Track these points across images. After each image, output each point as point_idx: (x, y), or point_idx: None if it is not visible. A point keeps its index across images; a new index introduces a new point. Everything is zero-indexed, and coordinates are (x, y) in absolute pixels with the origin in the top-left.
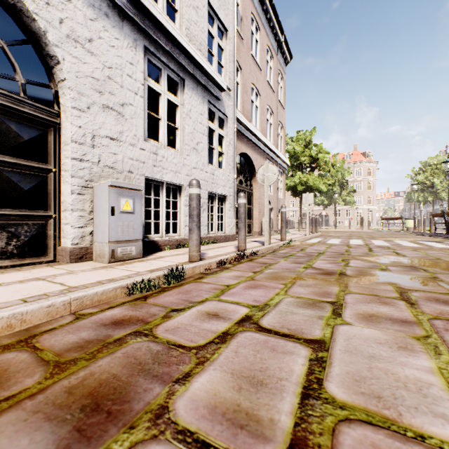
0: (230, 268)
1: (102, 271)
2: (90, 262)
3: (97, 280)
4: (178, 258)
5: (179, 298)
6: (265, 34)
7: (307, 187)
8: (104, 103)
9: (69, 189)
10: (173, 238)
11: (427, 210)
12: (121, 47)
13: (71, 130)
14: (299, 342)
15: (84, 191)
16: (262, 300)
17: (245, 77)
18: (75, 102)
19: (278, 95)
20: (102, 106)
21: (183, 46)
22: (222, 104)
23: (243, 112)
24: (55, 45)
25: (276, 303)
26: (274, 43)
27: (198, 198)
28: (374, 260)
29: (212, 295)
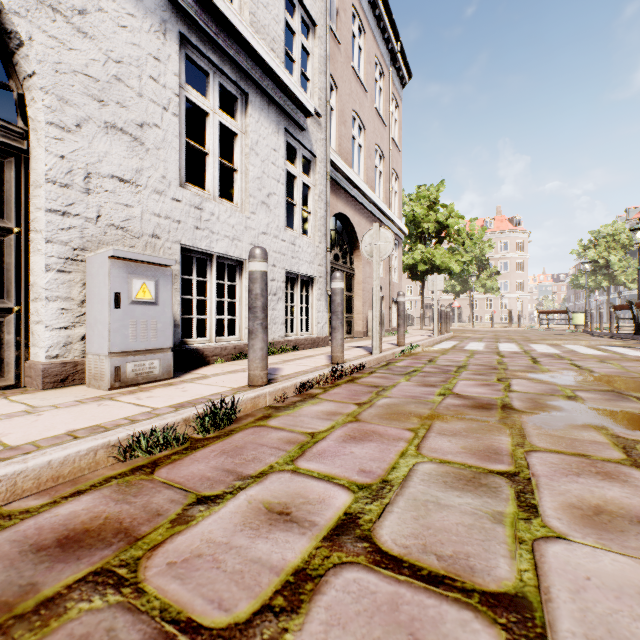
0: (318, 396)
1: (90, 408)
2: (79, 388)
3: (69, 428)
4: (232, 379)
5: (219, 466)
6: (372, 38)
7: (432, 267)
8: (108, 120)
9: (41, 263)
10: (229, 344)
11: (599, 300)
12: (139, 29)
13: (45, 161)
14: (471, 603)
15: (70, 267)
16: (377, 470)
17: (343, 100)
18: (53, 113)
19: (391, 130)
20: (105, 124)
21: (244, 38)
22: (308, 137)
23: (340, 152)
24: (14, 12)
25: (404, 477)
26: (386, 54)
27: (264, 278)
28: (548, 380)
29: (283, 457)
